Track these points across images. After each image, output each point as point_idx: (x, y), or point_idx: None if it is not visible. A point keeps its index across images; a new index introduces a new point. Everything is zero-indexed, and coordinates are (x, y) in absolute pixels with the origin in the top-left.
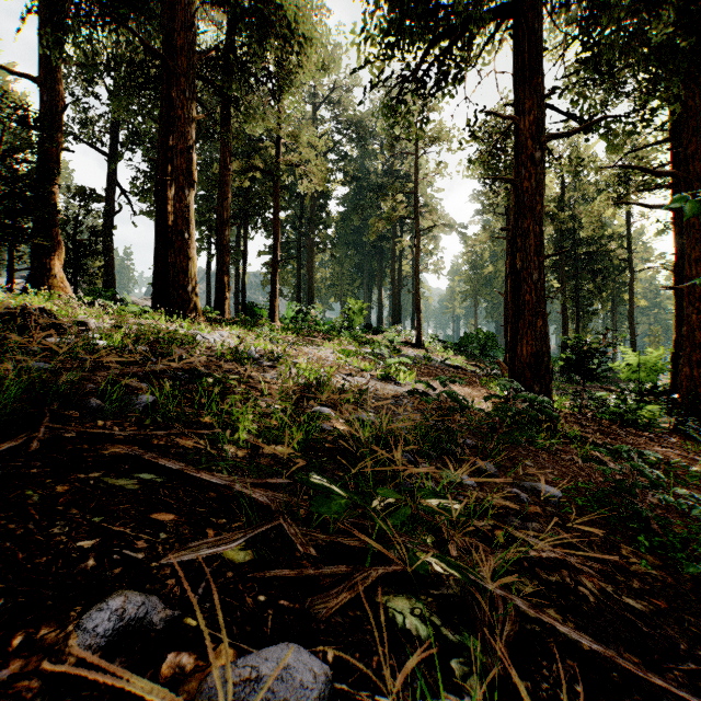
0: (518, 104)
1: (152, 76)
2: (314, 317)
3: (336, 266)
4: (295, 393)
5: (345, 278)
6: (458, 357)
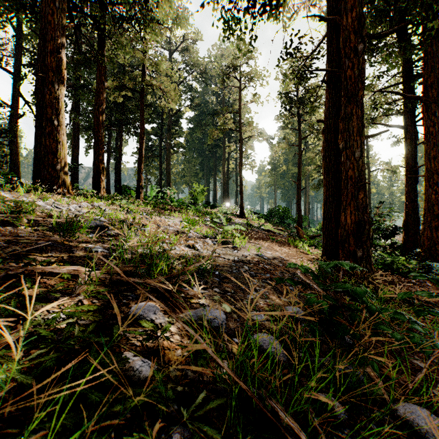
0: None
1: (39, 4)
2: (170, 195)
3: (186, 164)
4: (119, 275)
5: (192, 172)
6: (267, 224)
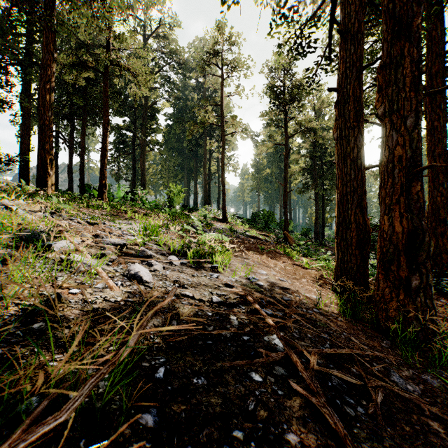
0: None
1: None
2: (141, 197)
3: (164, 164)
4: None
5: (171, 173)
6: (251, 229)
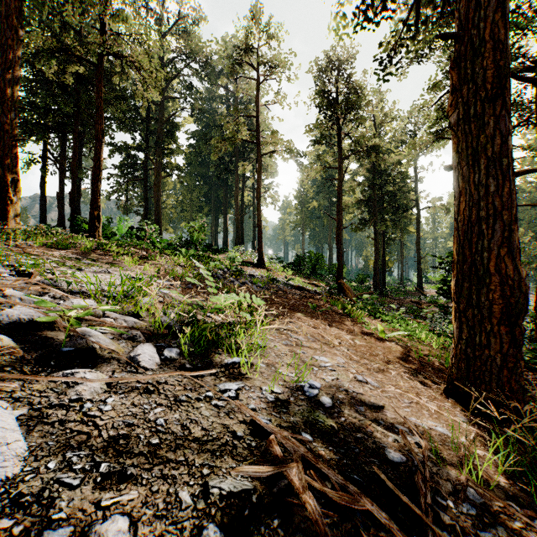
0: None
1: None
2: (150, 234)
3: (186, 194)
4: None
5: (194, 205)
6: (295, 276)
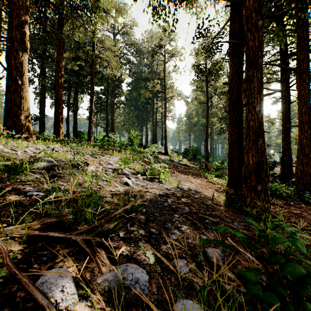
0: (234, 5)
1: None
2: (113, 139)
3: (126, 116)
4: (42, 225)
5: (130, 121)
6: (184, 159)
